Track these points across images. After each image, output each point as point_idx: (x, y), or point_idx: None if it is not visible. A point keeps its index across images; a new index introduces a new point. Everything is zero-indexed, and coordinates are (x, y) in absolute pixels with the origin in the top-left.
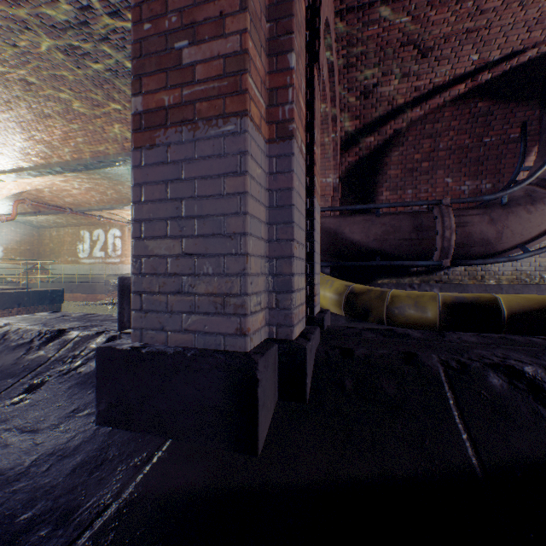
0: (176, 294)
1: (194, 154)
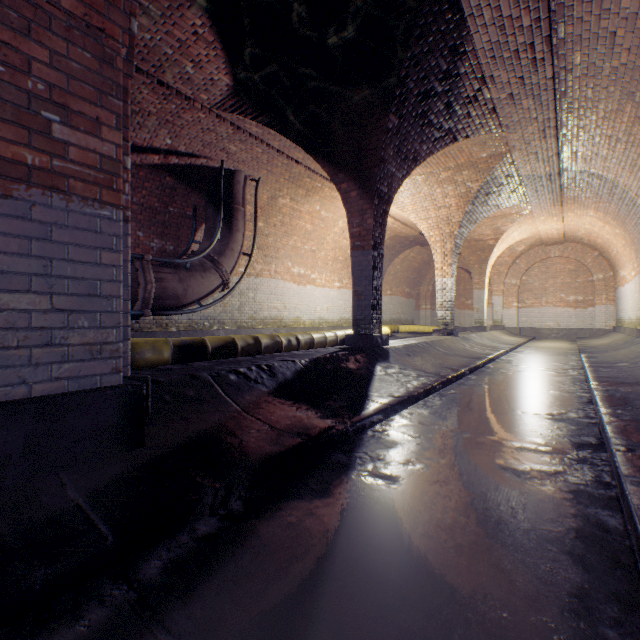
0: (44, 347)
1: (68, 222)
